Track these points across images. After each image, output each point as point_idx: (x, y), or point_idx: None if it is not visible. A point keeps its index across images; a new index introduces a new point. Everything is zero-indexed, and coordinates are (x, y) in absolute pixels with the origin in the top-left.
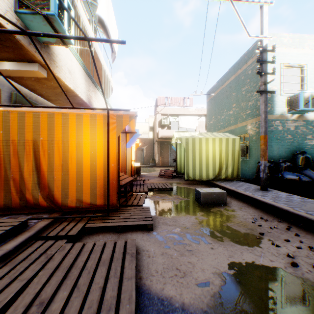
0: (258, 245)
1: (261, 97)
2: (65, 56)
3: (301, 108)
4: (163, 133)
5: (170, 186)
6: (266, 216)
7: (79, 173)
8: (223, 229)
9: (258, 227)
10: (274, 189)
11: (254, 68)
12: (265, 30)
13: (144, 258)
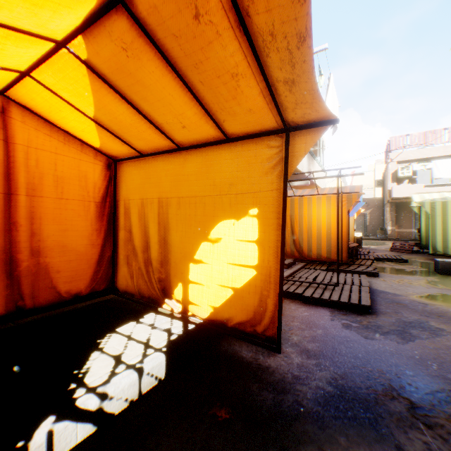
0: None
1: None
2: None
3: None
4: (399, 190)
5: (402, 258)
6: None
7: (318, 237)
8: (448, 285)
9: None
10: None
11: None
12: None
13: (372, 283)
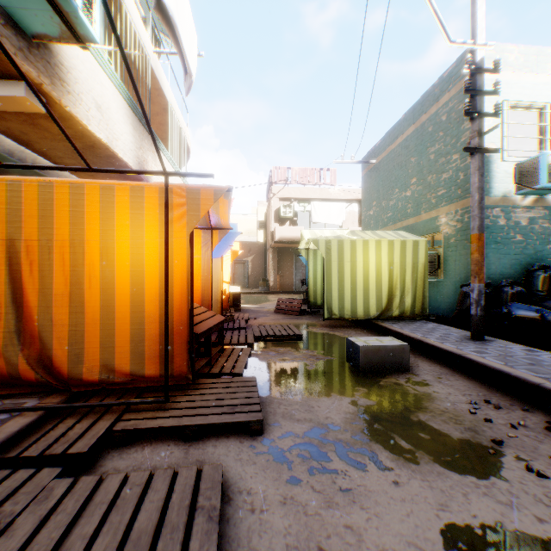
0: (497, 472)
1: (473, 160)
2: (87, 74)
3: (543, 183)
4: (282, 232)
5: (296, 331)
6: (494, 397)
7: (107, 311)
8: (413, 431)
9: (486, 424)
10: (498, 338)
11: (452, 111)
12: (481, 30)
13: (241, 516)
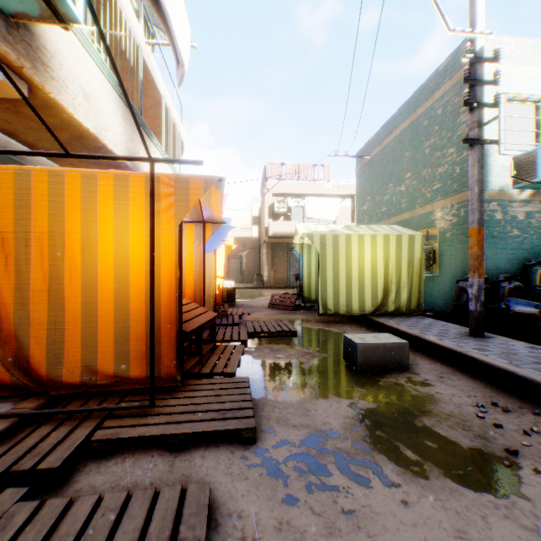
0: (515, 488)
1: (472, 152)
2: (73, 60)
3: None
4: (276, 227)
5: (290, 327)
6: (500, 398)
7: (89, 308)
8: (418, 438)
9: (496, 430)
10: (497, 334)
11: (448, 104)
12: (480, 19)
13: None
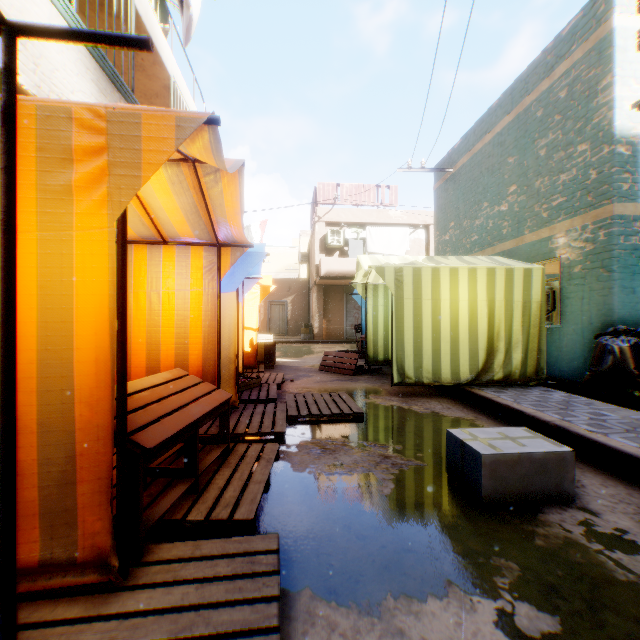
0: None
1: None
2: None
3: None
4: (330, 265)
5: (353, 405)
6: None
7: None
8: None
9: None
10: None
11: (577, 82)
12: None
13: None
